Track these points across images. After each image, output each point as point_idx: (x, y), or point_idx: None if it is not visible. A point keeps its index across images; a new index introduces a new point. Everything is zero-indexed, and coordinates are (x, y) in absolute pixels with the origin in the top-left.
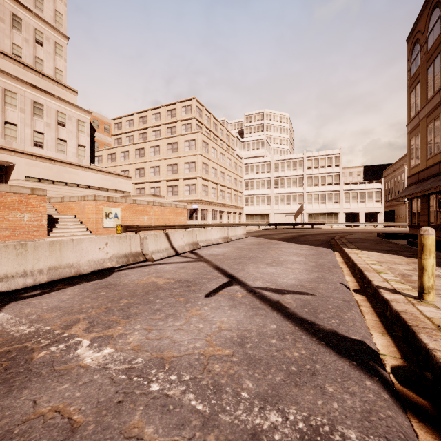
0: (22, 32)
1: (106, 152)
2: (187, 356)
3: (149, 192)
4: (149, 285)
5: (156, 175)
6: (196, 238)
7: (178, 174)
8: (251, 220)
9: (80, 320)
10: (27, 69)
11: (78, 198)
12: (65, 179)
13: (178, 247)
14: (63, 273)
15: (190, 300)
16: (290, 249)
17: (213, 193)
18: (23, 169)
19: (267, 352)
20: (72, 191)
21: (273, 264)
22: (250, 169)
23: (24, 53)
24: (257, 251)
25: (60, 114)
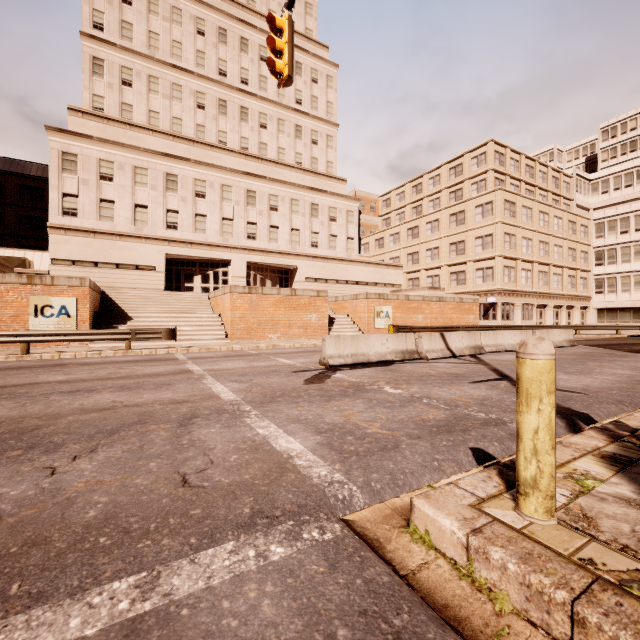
0: (302, 138)
1: (373, 238)
2: (444, 398)
3: (424, 283)
4: (423, 373)
5: (434, 259)
6: (480, 341)
7: (465, 255)
8: (608, 320)
9: (381, 381)
10: (306, 174)
11: (351, 296)
12: (335, 276)
13: (456, 349)
14: (359, 359)
15: (455, 383)
16: (635, 363)
17: (525, 278)
18: (304, 271)
19: (497, 404)
20: (341, 289)
21: (573, 373)
22: (607, 227)
23: (303, 158)
24: (569, 361)
25: (331, 209)
